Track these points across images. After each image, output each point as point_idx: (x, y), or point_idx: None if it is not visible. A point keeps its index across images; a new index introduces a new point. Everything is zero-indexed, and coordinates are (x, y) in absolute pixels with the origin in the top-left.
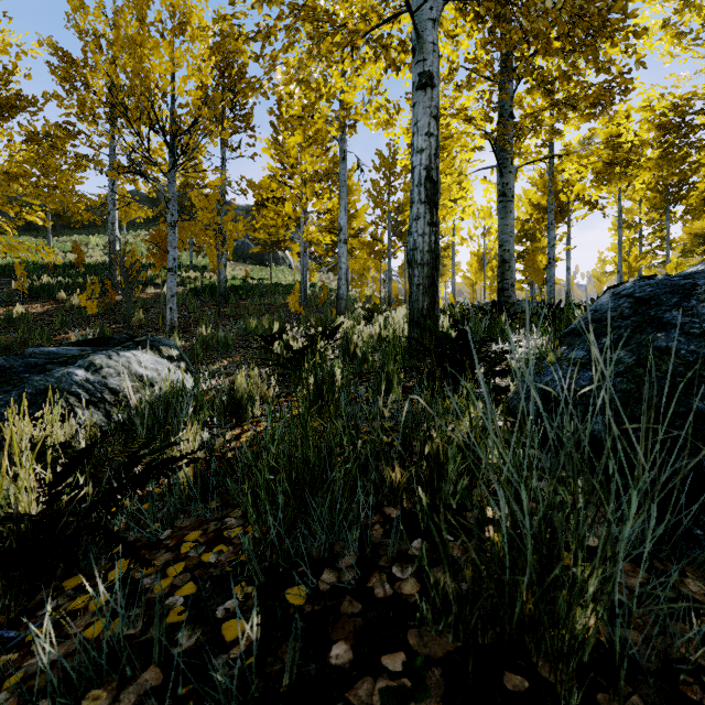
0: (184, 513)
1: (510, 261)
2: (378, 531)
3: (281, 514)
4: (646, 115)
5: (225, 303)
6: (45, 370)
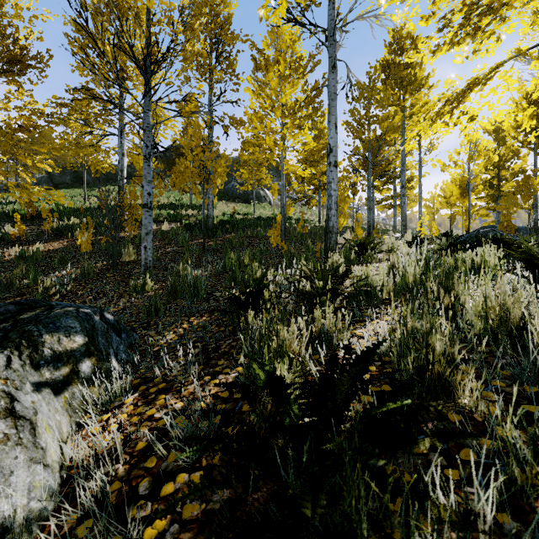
0: None
1: None
2: None
3: None
4: None
5: (212, 236)
6: None
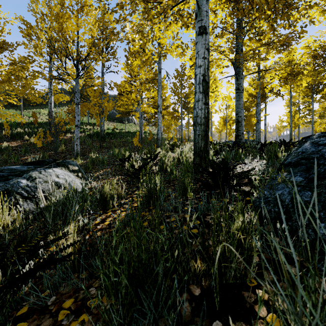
0: (64, 285)
1: (241, 121)
2: (187, 309)
3: (121, 311)
4: (306, 50)
5: (103, 141)
6: (7, 179)
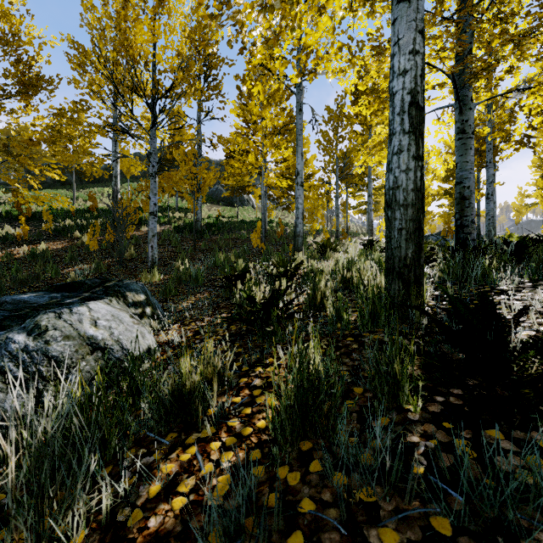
0: None
1: (470, 198)
2: None
3: None
4: None
5: (200, 238)
6: (0, 327)
